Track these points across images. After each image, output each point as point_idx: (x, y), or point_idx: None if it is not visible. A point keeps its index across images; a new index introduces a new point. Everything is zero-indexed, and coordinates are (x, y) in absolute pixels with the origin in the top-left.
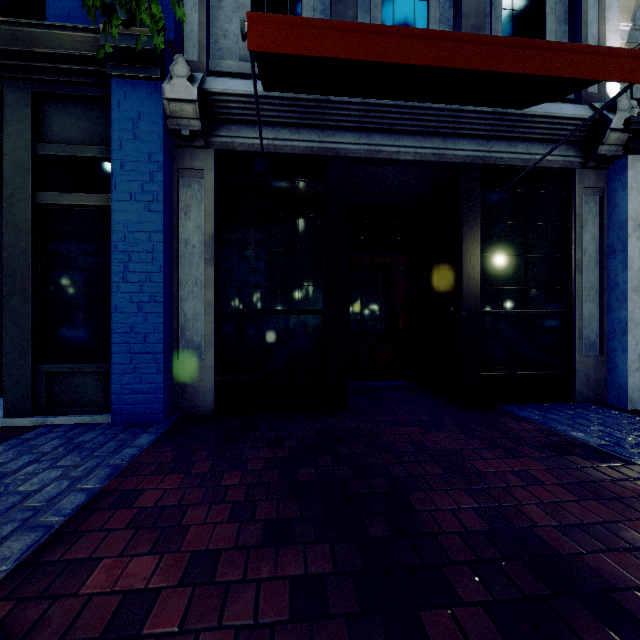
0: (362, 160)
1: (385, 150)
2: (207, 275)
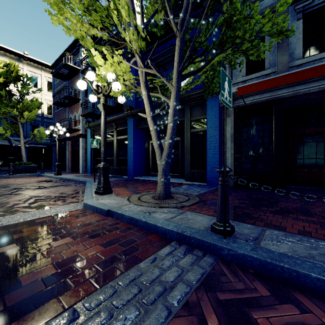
0: (291, 97)
1: (301, 91)
2: (231, 145)
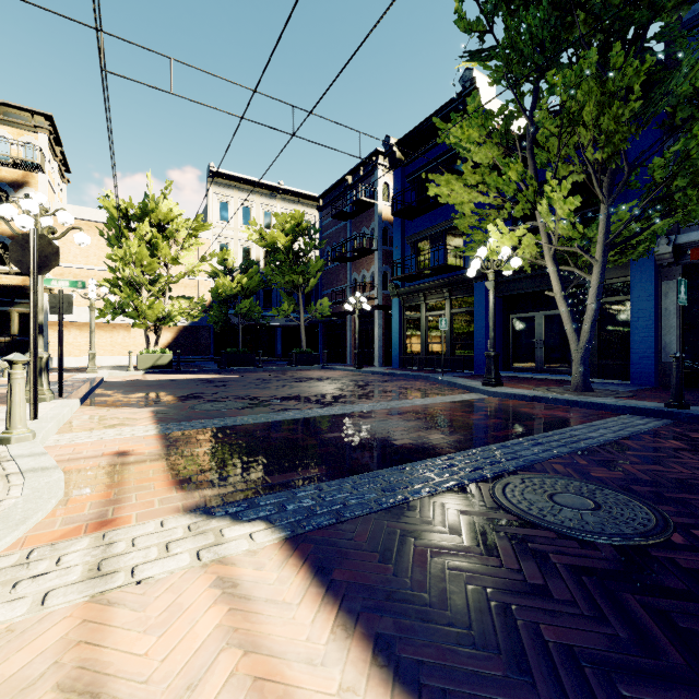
0: None
1: None
2: (677, 323)
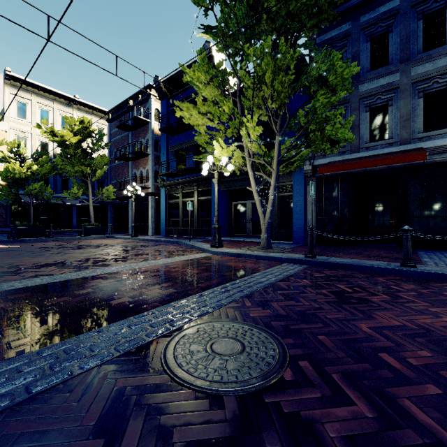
0: (361, 172)
1: (368, 169)
2: (314, 209)
